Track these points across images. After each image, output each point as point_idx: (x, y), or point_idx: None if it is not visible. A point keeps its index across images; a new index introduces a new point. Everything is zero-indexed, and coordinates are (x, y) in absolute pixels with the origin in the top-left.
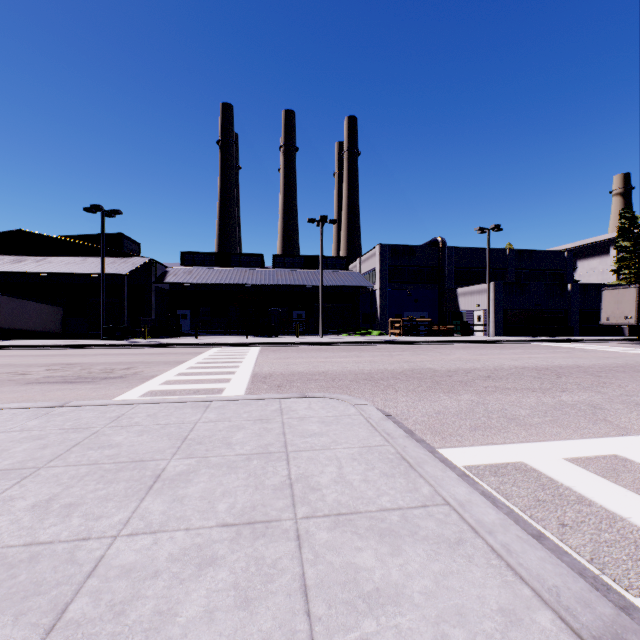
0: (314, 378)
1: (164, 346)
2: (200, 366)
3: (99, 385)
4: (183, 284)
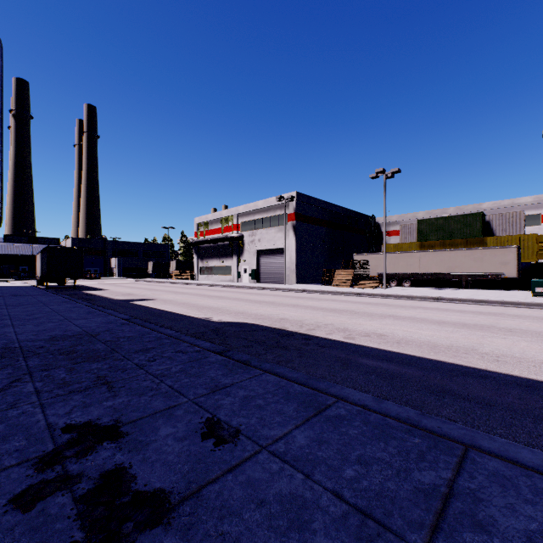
0: None
1: None
2: None
3: None
4: None
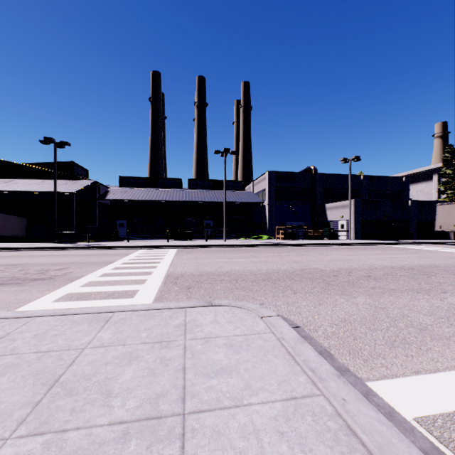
0: (220, 279)
1: (101, 248)
2: (124, 266)
3: (24, 287)
4: (120, 200)
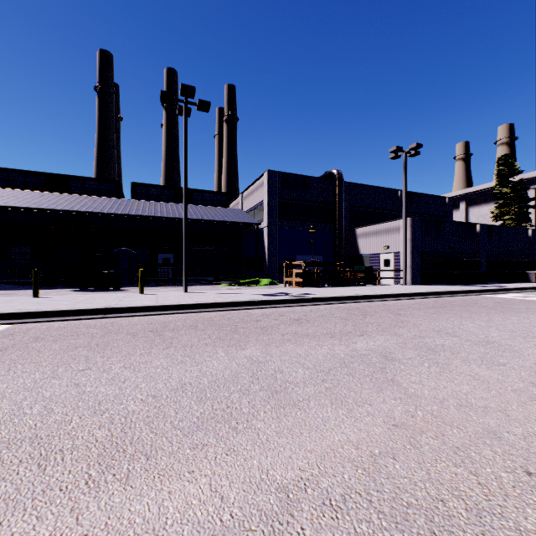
0: None
1: None
2: None
3: None
4: None
